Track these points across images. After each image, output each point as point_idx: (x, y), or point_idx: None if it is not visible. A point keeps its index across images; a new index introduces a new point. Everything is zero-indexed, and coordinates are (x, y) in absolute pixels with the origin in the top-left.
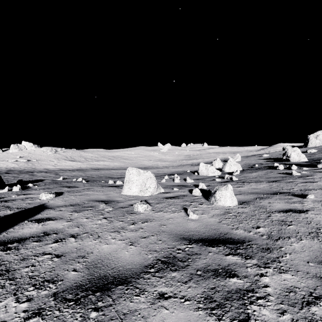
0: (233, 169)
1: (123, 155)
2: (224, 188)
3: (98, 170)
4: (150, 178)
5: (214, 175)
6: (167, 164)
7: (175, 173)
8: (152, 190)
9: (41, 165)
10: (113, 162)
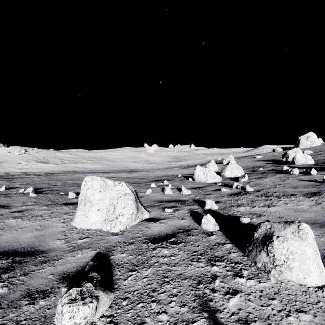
0: (235, 174)
1: (106, 156)
2: (293, 234)
3: (71, 174)
4: (124, 197)
5: (214, 181)
6: (154, 166)
7: (164, 179)
8: (127, 220)
9: (3, 167)
10: (93, 164)
